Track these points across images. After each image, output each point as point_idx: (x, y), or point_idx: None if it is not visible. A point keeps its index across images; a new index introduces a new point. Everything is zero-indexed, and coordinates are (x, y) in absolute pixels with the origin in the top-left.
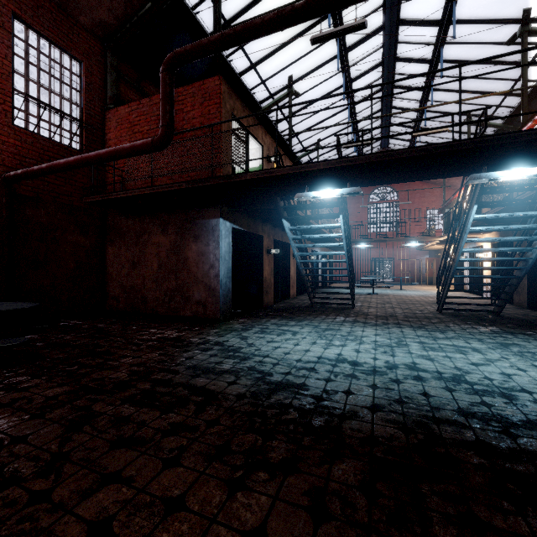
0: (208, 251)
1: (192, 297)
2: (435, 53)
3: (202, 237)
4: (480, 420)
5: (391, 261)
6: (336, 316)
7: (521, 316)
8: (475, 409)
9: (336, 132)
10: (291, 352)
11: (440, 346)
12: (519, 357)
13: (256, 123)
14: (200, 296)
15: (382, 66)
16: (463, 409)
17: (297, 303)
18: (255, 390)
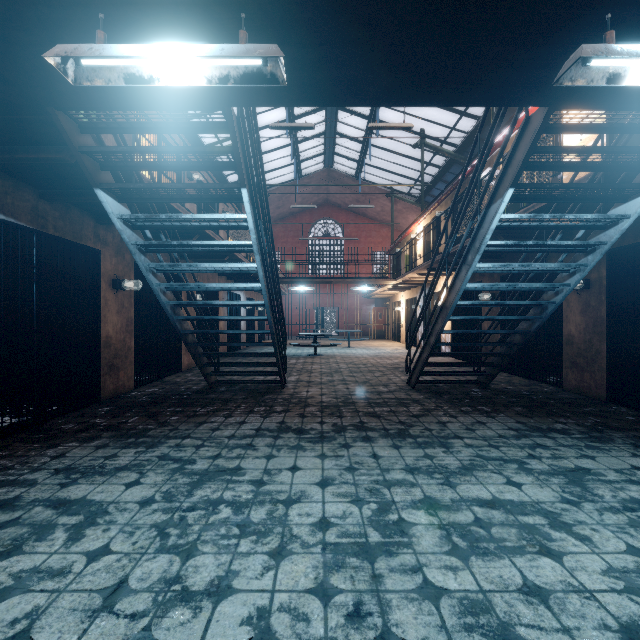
0: None
1: None
2: None
3: None
4: None
5: (335, 311)
6: (247, 416)
7: (510, 386)
8: None
9: (266, 126)
10: None
11: (475, 514)
12: None
13: None
14: None
15: None
16: None
17: (186, 382)
18: None
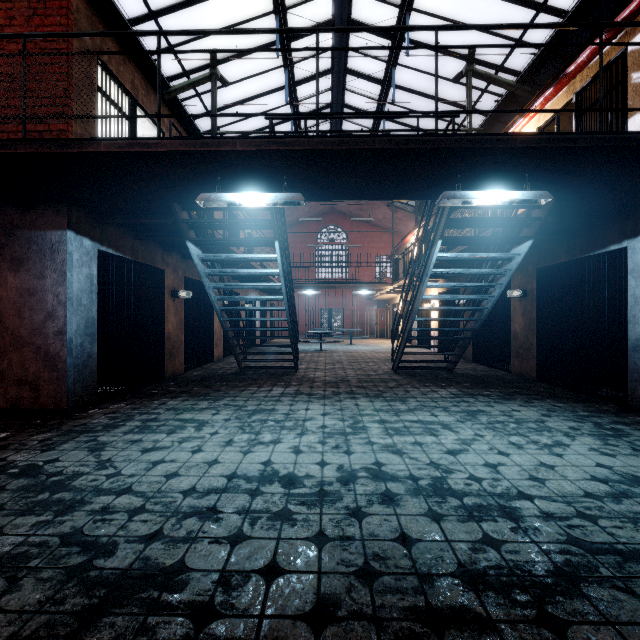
0: (42, 288)
1: (8, 372)
2: (387, 73)
3: (30, 263)
4: (499, 594)
5: (340, 311)
6: (273, 387)
7: (471, 372)
8: (482, 562)
9: None
10: (181, 472)
11: (405, 424)
12: (492, 431)
13: (151, 93)
14: (24, 370)
15: (331, 75)
16: (466, 565)
17: (221, 368)
18: (38, 628)
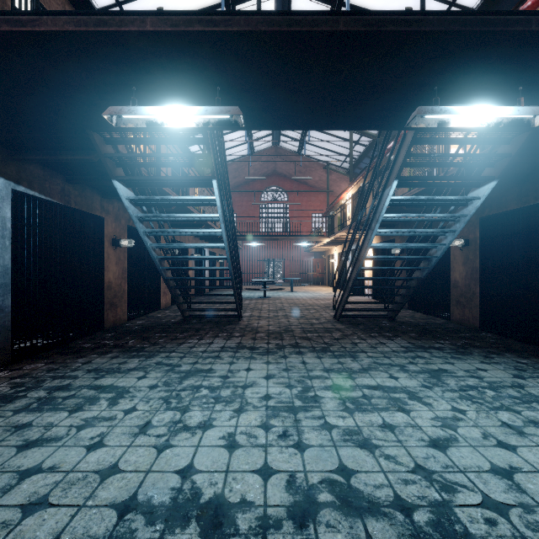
0: None
1: None
2: None
3: None
4: None
5: (281, 262)
6: (214, 339)
7: (411, 320)
8: None
9: None
10: (52, 496)
11: (363, 392)
12: (471, 402)
13: None
14: None
15: None
16: None
17: (166, 317)
18: None
